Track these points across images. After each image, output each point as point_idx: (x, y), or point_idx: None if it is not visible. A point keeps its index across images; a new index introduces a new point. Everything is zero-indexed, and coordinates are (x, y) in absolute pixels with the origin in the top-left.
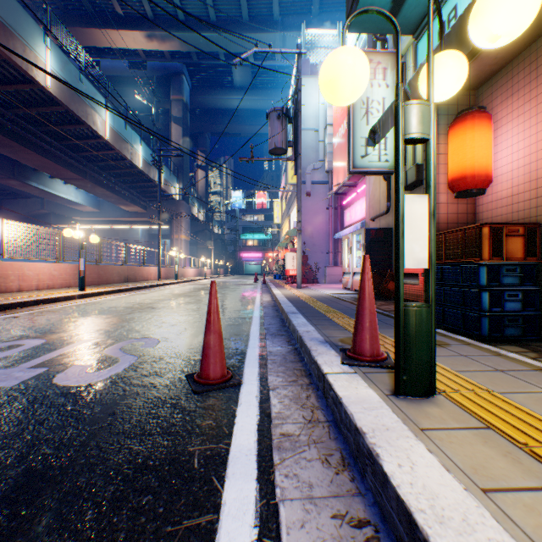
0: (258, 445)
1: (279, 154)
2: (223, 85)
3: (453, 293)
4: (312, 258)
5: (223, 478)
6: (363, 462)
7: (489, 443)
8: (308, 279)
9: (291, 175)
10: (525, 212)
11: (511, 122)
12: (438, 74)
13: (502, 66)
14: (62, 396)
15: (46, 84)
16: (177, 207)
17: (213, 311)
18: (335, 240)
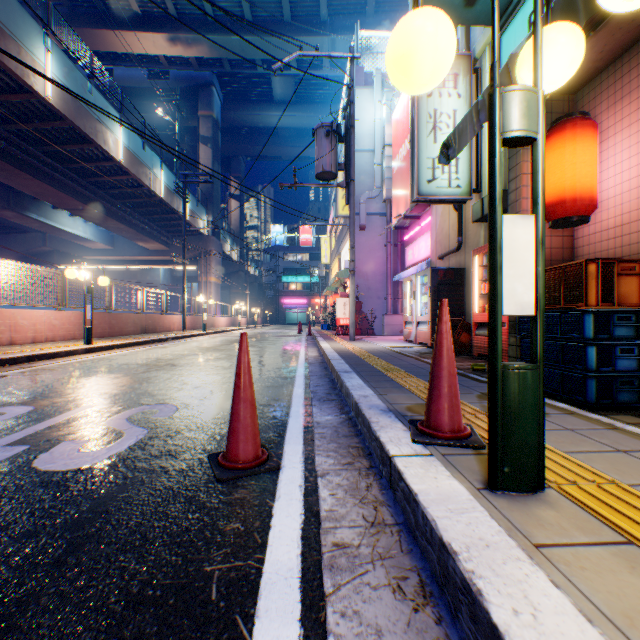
0: (303, 563)
1: (328, 179)
2: (261, 98)
3: (548, 347)
4: (368, 305)
5: (251, 618)
6: (455, 596)
7: (638, 569)
8: (362, 329)
9: (342, 205)
10: (639, 246)
11: (620, 132)
12: (545, 55)
13: (609, 63)
14: (40, 487)
15: (46, 94)
16: (206, 243)
17: (244, 372)
18: (395, 282)
